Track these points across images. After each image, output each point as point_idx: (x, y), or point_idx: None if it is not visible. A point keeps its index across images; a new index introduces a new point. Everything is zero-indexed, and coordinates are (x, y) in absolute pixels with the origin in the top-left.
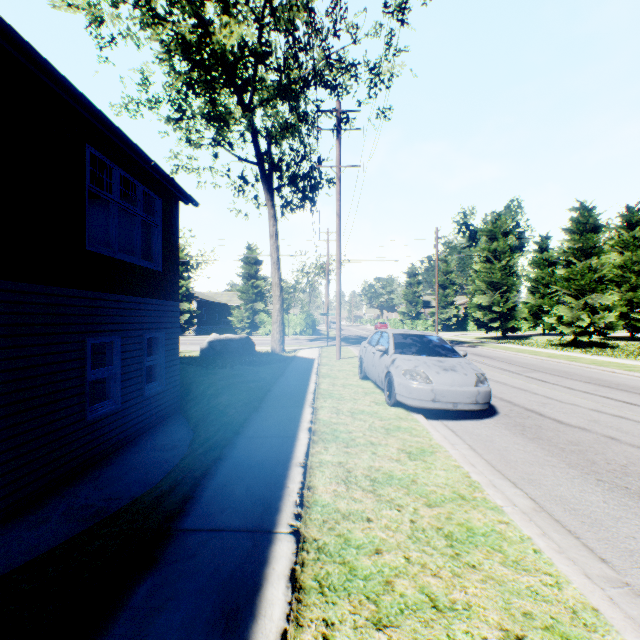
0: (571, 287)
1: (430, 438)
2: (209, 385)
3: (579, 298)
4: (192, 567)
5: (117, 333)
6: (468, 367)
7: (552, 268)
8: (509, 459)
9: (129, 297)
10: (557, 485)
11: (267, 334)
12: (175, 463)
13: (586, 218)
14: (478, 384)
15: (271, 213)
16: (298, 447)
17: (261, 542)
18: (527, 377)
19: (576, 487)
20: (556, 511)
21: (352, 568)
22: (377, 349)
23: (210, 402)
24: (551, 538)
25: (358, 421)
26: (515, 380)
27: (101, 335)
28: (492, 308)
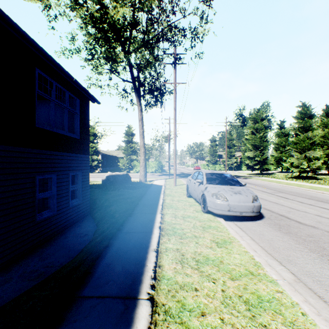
0: (297, 147)
1: (228, 233)
2: (105, 200)
3: (302, 153)
4: (84, 326)
5: (54, 172)
6: (247, 191)
7: (286, 137)
8: (275, 246)
9: (61, 153)
10: (306, 264)
11: (137, 172)
12: (85, 244)
13: (305, 111)
14: (254, 201)
15: (139, 108)
16: (153, 239)
17: (129, 306)
18: (277, 196)
19: (317, 265)
20: (308, 282)
21: (187, 327)
22: (197, 181)
23: (106, 209)
24: (309, 302)
25: (187, 222)
26: (271, 197)
27: (45, 174)
28: (255, 158)
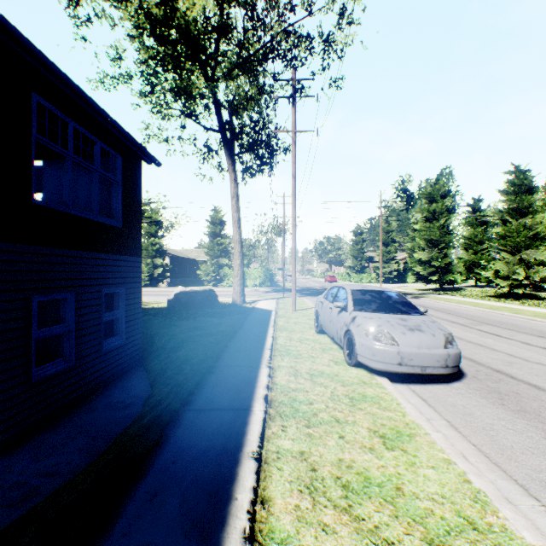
0: (507, 244)
1: (403, 413)
2: (170, 337)
3: (514, 254)
4: None
5: (70, 289)
6: (434, 326)
7: (484, 227)
8: (502, 444)
9: (85, 253)
10: None
11: (230, 286)
12: (126, 425)
13: (521, 180)
14: (447, 345)
15: (232, 176)
16: (252, 426)
17: None
18: (479, 330)
19: None
20: None
21: None
22: (335, 305)
23: (169, 355)
24: None
25: (318, 387)
26: (468, 334)
27: (51, 292)
28: (431, 263)
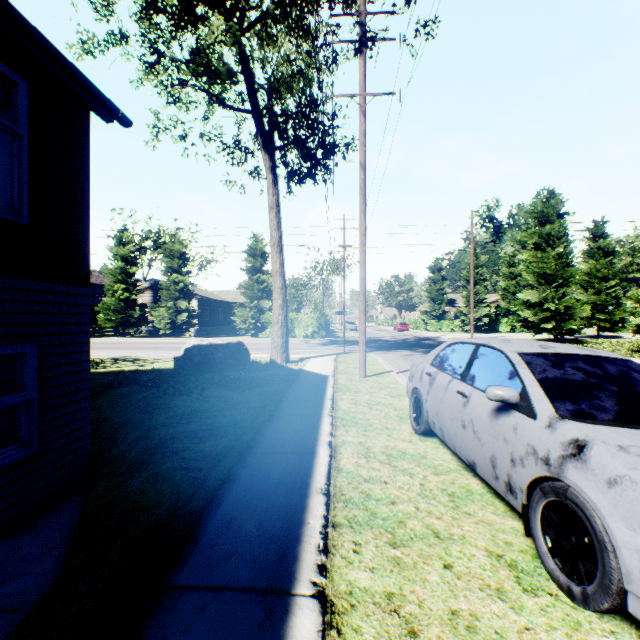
0: None
1: None
2: (141, 435)
3: None
4: None
5: None
6: None
7: (609, 259)
8: None
9: None
10: None
11: None
12: None
13: None
14: None
15: (270, 178)
16: None
17: None
18: None
19: None
20: None
21: None
22: (494, 397)
23: (122, 481)
24: None
25: None
26: None
27: None
28: (544, 305)
